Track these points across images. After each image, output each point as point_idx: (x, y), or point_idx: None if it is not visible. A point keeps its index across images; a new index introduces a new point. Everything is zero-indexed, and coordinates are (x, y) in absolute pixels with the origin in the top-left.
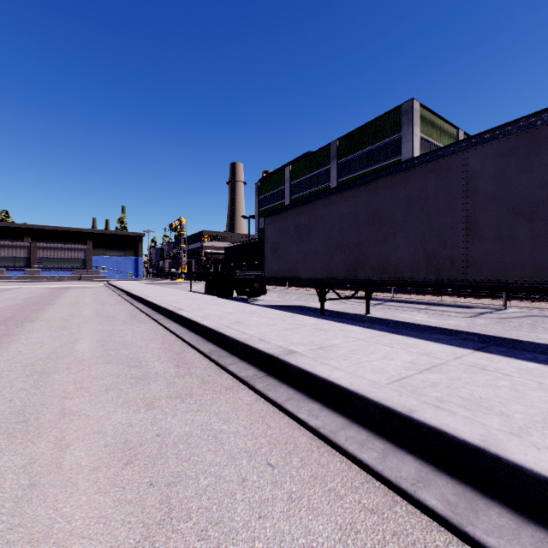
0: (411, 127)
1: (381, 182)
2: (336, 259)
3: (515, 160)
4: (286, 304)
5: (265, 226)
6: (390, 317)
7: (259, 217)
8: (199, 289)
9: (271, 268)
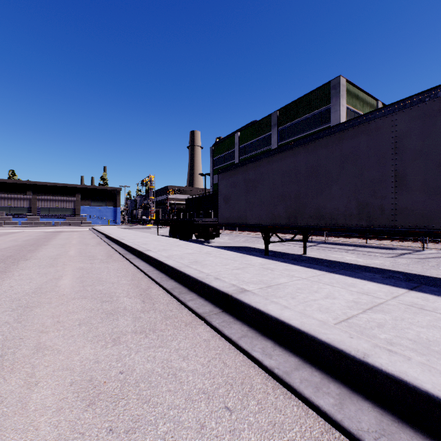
0: (339, 99)
1: (318, 142)
2: (279, 208)
3: (440, 120)
4: (236, 245)
5: (219, 181)
6: (323, 257)
7: (213, 174)
8: (165, 233)
9: (223, 216)
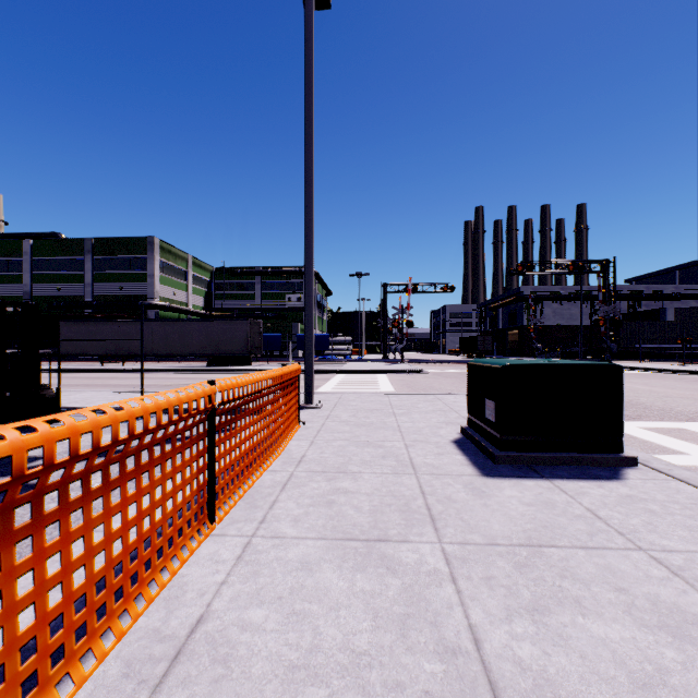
0: (154, 255)
1: (129, 323)
2: (111, 347)
3: (161, 327)
4: None
5: (62, 326)
6: None
7: None
8: None
9: (67, 349)
